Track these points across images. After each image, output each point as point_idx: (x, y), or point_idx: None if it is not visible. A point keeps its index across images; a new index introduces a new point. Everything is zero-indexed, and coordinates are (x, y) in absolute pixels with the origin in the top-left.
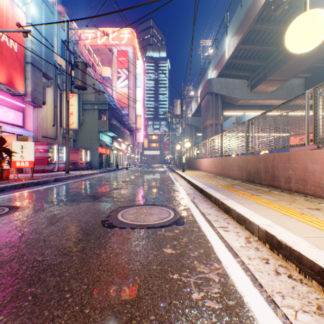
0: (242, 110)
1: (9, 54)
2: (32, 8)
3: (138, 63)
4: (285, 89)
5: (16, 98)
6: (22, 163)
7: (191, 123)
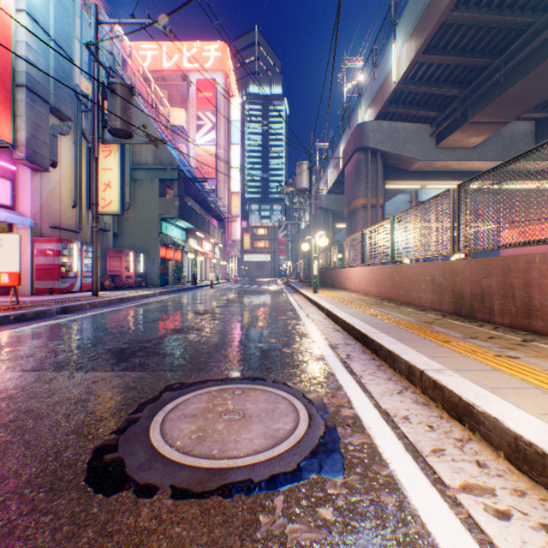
0: (420, 179)
1: None
2: None
3: (233, 101)
4: (499, 141)
5: None
6: None
7: (325, 205)
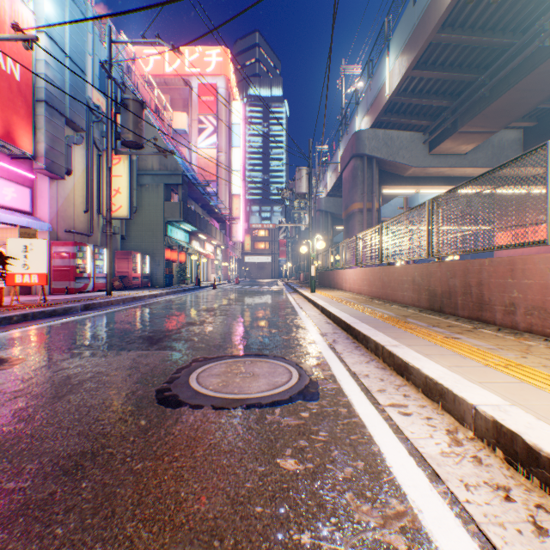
0: (414, 185)
1: (6, 85)
2: (46, 4)
3: (234, 105)
4: (489, 148)
5: (20, 164)
6: (25, 277)
7: (325, 208)
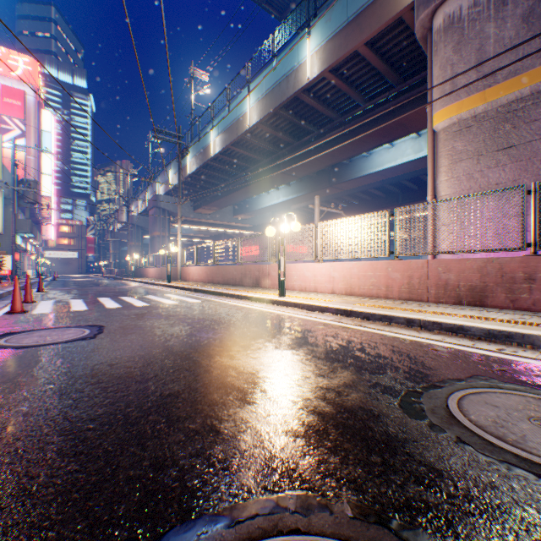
0: (188, 224)
1: None
2: None
3: (45, 113)
4: (220, 213)
5: None
6: (3, 271)
7: (137, 223)
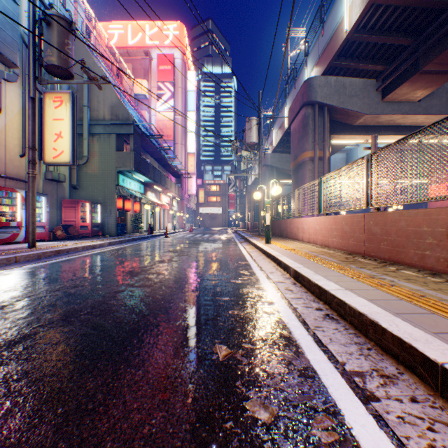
0: (363, 134)
1: None
2: None
3: (189, 74)
4: (443, 95)
5: None
6: None
7: (270, 163)
